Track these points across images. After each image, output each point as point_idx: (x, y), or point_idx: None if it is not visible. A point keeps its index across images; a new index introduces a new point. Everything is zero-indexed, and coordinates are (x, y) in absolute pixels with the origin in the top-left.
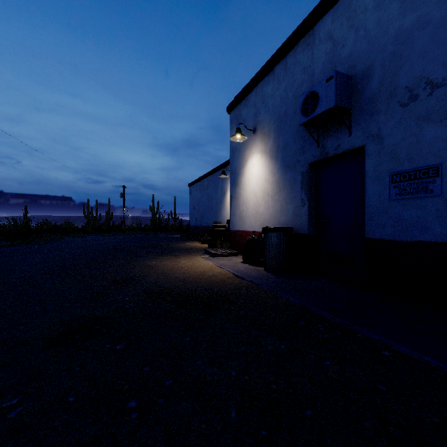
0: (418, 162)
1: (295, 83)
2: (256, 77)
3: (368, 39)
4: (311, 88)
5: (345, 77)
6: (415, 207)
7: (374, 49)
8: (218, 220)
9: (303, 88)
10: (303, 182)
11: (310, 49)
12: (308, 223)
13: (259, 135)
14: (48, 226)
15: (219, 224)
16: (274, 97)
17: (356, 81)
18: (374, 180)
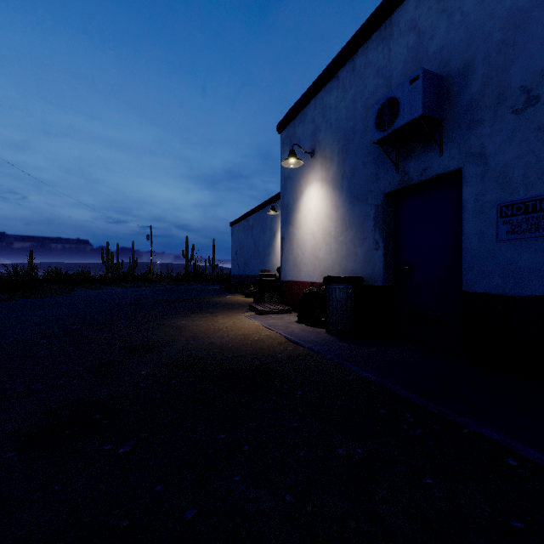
0: (538, 188)
1: (365, 90)
2: (315, 84)
3: (466, 26)
4: (389, 93)
5: (435, 78)
6: (535, 249)
7: (474, 38)
8: (267, 268)
9: (377, 96)
10: (377, 218)
11: (386, 45)
12: (383, 272)
13: (319, 158)
14: (58, 275)
15: (268, 273)
16: (338, 109)
17: (450, 83)
18: (474, 214)
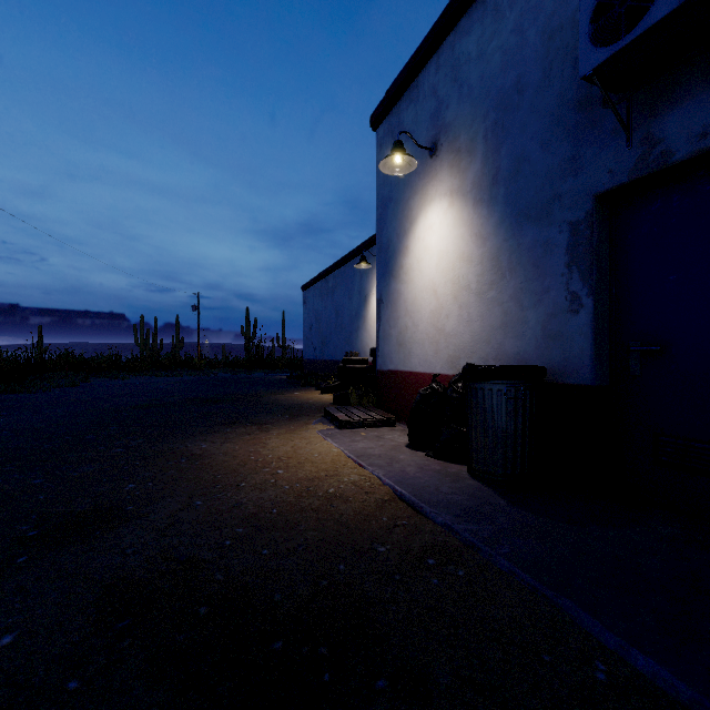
0: None
1: None
2: (439, 24)
3: None
4: None
5: None
6: None
7: None
8: (354, 349)
9: (575, 1)
10: (575, 249)
11: None
12: (592, 357)
13: (445, 156)
14: (69, 360)
15: (355, 357)
16: (484, 57)
17: None
18: None
